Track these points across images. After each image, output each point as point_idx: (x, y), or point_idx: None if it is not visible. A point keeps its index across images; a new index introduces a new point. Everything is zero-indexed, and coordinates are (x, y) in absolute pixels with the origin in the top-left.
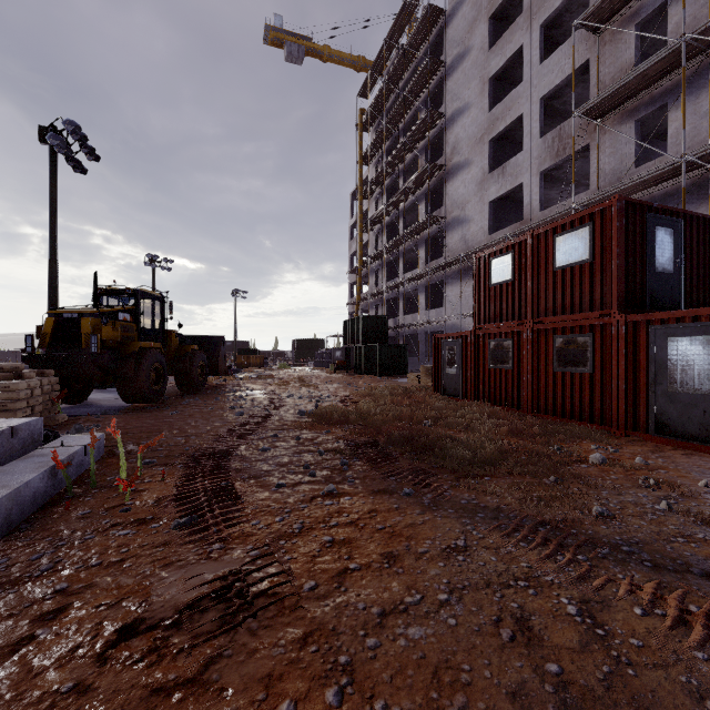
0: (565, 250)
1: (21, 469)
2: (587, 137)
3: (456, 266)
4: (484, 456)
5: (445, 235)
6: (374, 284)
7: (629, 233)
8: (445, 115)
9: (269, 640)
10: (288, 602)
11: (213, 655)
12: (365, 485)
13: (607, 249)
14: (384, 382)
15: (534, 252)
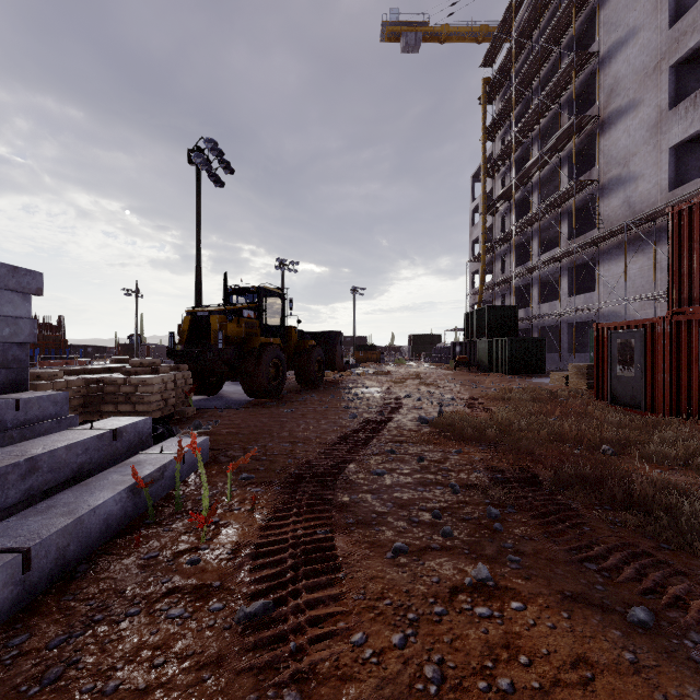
0: None
1: (104, 484)
2: None
3: (615, 239)
4: None
5: (598, 202)
6: (499, 271)
7: None
8: (598, 54)
9: None
10: None
11: None
12: (542, 574)
13: None
14: (517, 382)
15: None
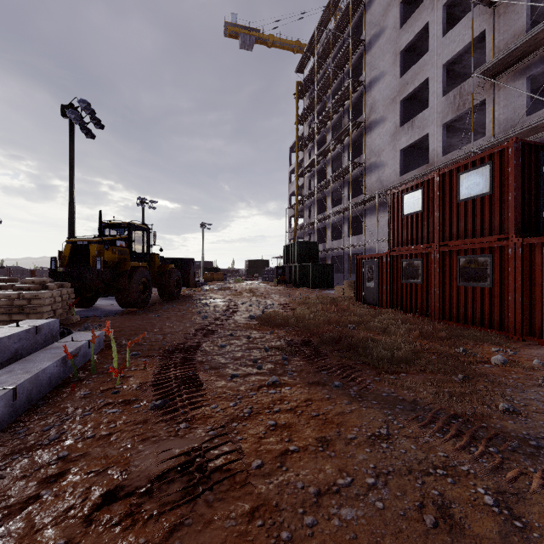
0: (467, 185)
1: (41, 358)
2: (484, 93)
3: (373, 202)
4: (400, 355)
5: (364, 177)
6: (307, 217)
7: (525, 169)
8: (364, 83)
9: (222, 512)
10: (239, 478)
11: (176, 523)
12: (302, 377)
13: (505, 183)
14: (315, 293)
15: (440, 188)
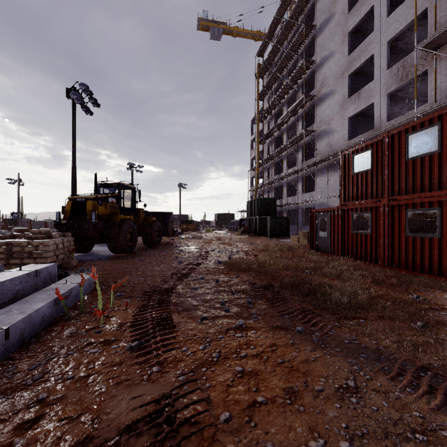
0: (415, 144)
1: (37, 299)
2: (426, 64)
3: (324, 163)
4: (357, 302)
5: (316, 143)
6: (266, 177)
7: None
8: (316, 62)
9: None
10: (207, 434)
11: None
12: (266, 321)
13: None
14: (274, 241)
15: (389, 148)
